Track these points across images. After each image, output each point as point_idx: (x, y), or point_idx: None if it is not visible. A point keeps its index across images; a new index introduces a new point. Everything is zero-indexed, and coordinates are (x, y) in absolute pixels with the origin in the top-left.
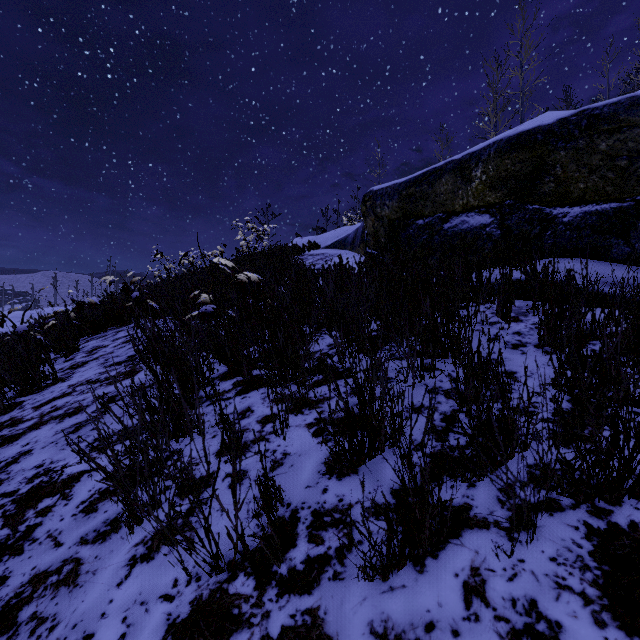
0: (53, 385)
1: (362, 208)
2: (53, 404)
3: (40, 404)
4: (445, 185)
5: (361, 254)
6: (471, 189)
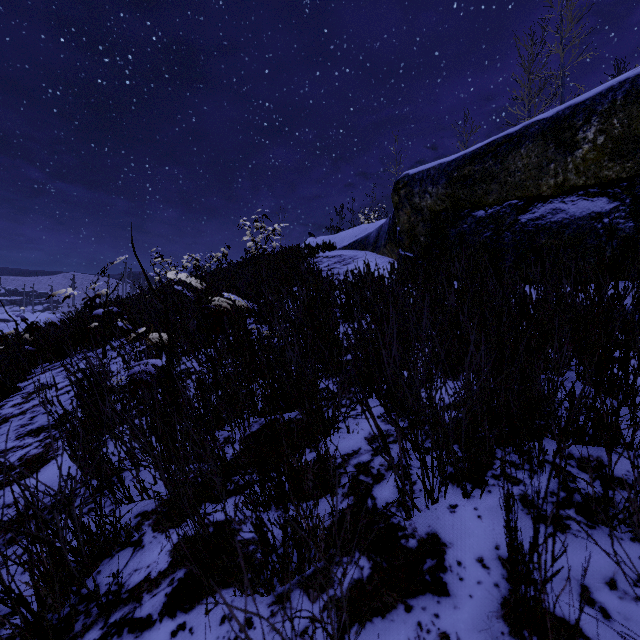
0: None
1: (393, 198)
2: None
3: None
4: (525, 158)
5: (386, 256)
6: (573, 160)
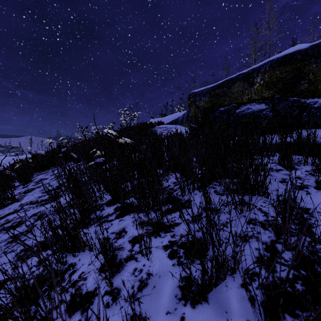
0: (11, 204)
1: (188, 102)
2: (7, 218)
3: (0, 217)
4: (237, 87)
5: (186, 127)
6: (253, 89)
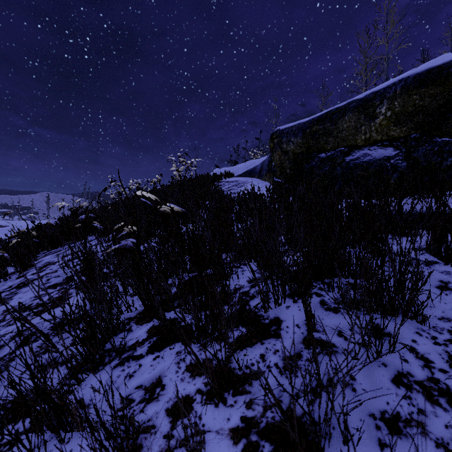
0: None
1: (270, 144)
2: None
3: None
4: (348, 122)
5: (267, 181)
6: (374, 125)
